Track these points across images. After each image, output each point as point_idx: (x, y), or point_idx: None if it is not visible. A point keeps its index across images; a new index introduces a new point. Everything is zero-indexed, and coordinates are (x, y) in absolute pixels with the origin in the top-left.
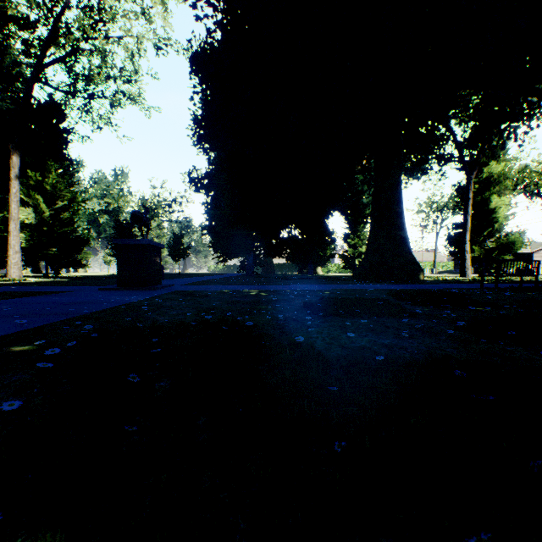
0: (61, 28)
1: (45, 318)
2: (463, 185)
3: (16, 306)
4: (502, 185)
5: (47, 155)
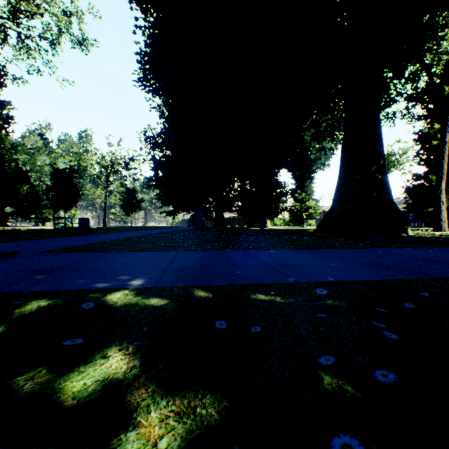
0: None
1: None
2: (427, 132)
3: None
4: None
5: None
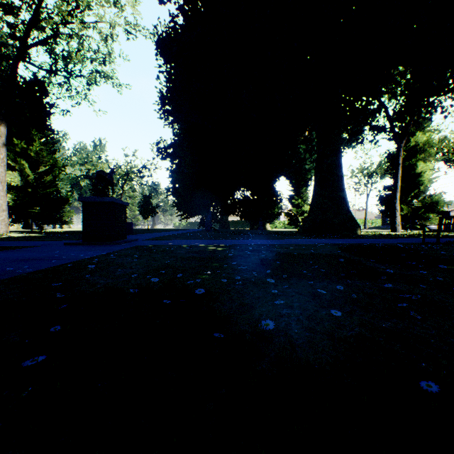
0: (42, 13)
1: None
2: (393, 152)
3: None
4: (427, 153)
5: (31, 126)
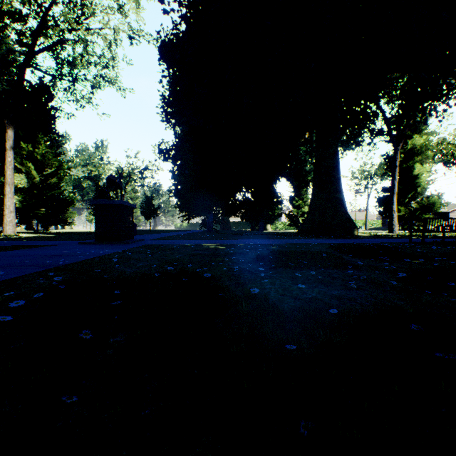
0: (49, 21)
1: (23, 270)
2: (391, 154)
3: (1, 258)
4: (424, 155)
5: (37, 129)
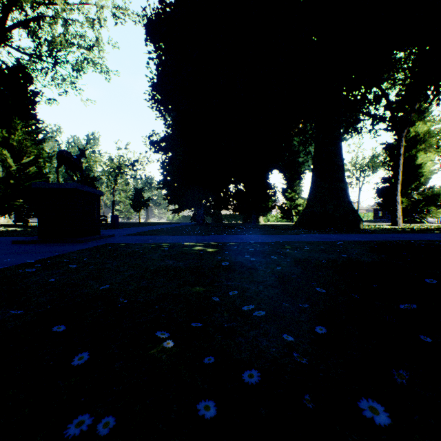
0: None
1: None
2: (391, 143)
3: None
4: (428, 143)
5: (14, 114)
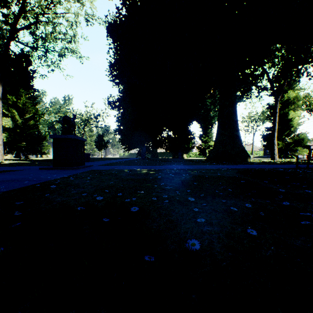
0: (26, 6)
1: None
2: (272, 104)
3: None
4: (296, 105)
5: (20, 86)
